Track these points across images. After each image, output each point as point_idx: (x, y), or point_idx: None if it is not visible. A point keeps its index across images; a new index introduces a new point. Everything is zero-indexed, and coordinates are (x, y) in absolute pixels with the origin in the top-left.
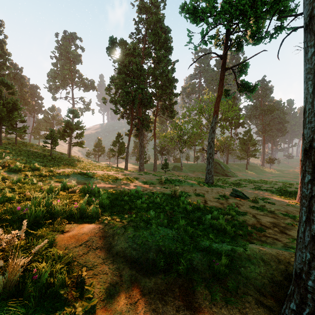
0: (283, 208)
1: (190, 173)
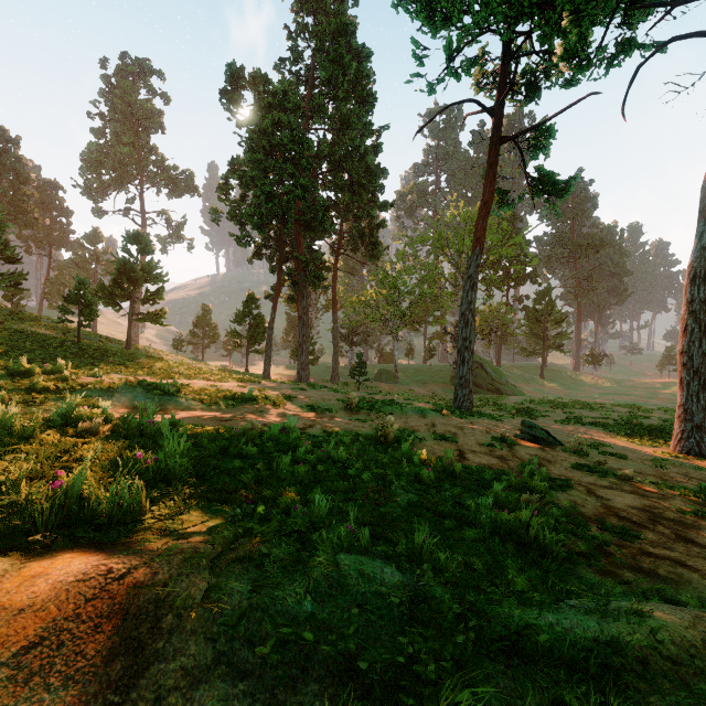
0: (650, 469)
1: (415, 386)
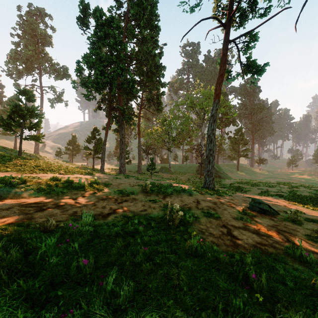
0: None
1: (179, 174)
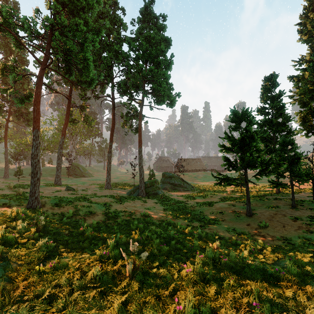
0: (88, 192)
1: (50, 176)
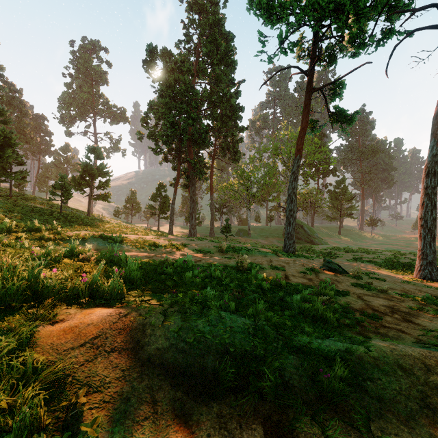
0: (398, 287)
1: (261, 239)
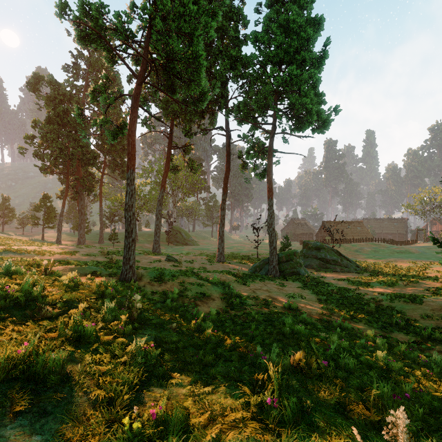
0: (194, 265)
1: (147, 243)
